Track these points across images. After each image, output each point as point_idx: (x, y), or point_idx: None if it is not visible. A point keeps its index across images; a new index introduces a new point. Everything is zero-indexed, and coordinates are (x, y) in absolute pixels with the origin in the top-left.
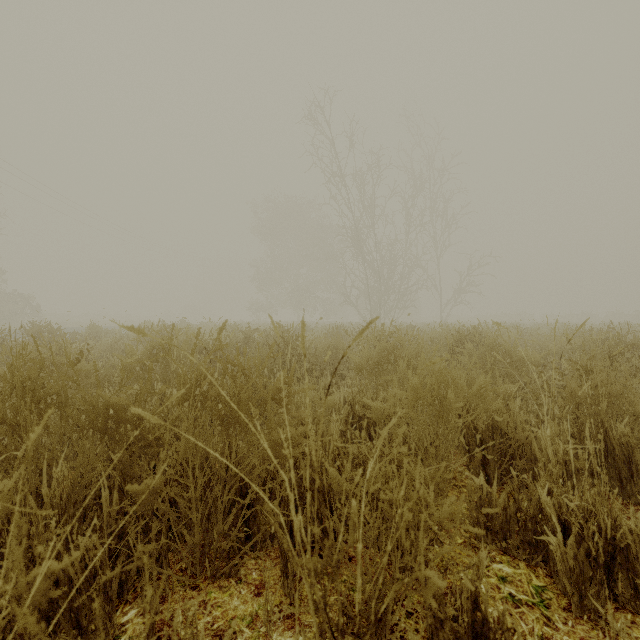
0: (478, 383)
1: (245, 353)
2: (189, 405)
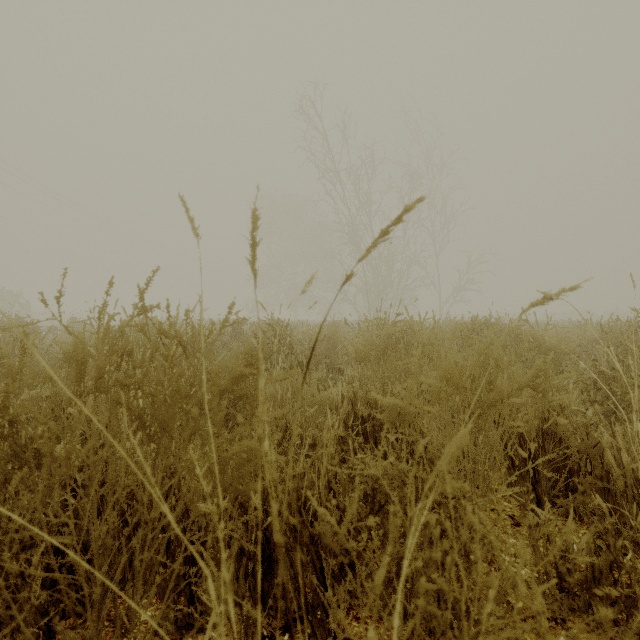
0: (533, 370)
1: (187, 319)
2: (94, 401)
